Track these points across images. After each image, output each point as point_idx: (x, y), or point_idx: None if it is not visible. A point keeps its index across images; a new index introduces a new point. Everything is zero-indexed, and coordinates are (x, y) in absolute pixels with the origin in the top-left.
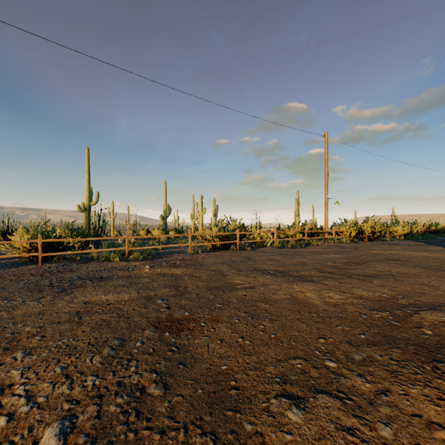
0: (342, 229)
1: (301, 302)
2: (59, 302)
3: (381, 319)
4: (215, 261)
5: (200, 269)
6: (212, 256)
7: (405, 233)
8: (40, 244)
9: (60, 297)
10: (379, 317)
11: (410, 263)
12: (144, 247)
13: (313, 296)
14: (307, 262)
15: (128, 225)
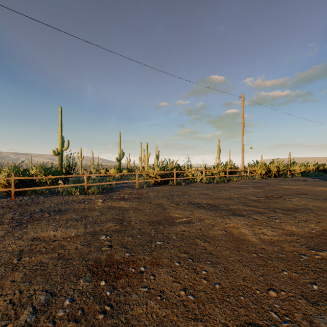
0: (254, 169)
1: (237, 239)
2: (8, 238)
3: (323, 261)
4: (156, 195)
5: (144, 202)
6: (154, 191)
7: (301, 171)
8: (13, 181)
9: (12, 232)
10: (321, 258)
11: (319, 197)
12: (100, 183)
13: (248, 232)
14: (233, 196)
15: (92, 165)
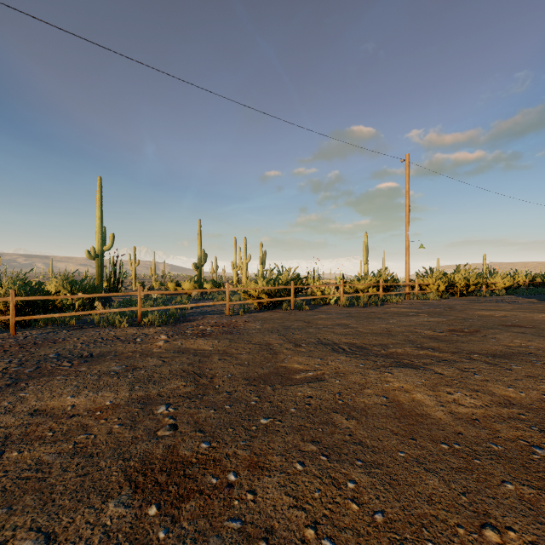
0: (427, 282)
1: (409, 414)
2: None
3: None
4: (261, 328)
5: (239, 341)
6: (257, 320)
7: (506, 286)
8: (13, 303)
9: None
10: None
11: (544, 332)
12: (164, 307)
13: (428, 400)
14: (393, 330)
15: (154, 276)
